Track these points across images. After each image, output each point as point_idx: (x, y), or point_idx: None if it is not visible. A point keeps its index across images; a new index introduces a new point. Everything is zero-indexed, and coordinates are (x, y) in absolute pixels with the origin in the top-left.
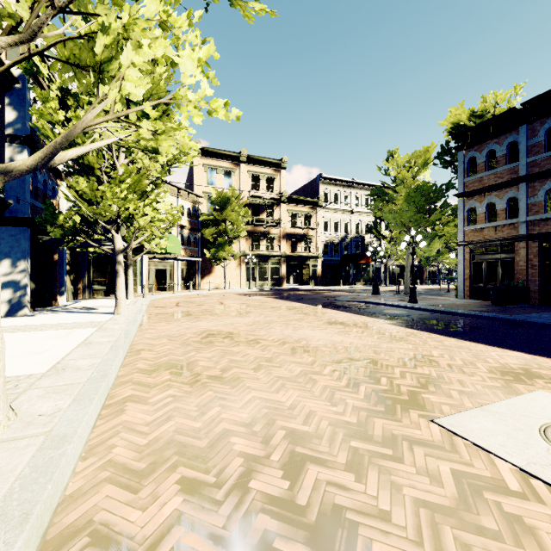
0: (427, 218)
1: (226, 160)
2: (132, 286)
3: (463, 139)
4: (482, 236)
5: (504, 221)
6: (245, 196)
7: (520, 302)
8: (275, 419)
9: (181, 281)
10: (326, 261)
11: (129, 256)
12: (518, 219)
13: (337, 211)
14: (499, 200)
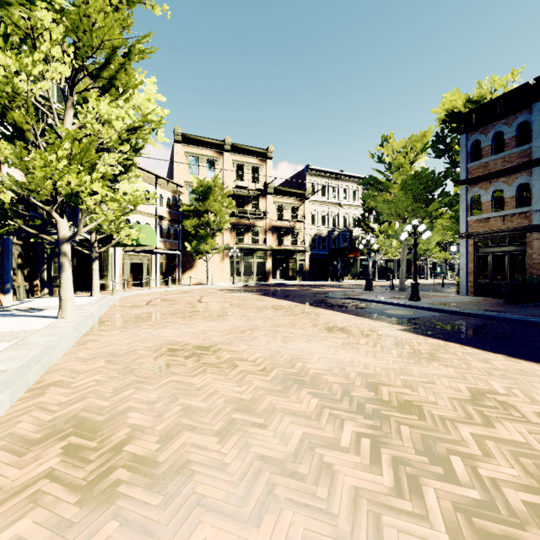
0: (425, 207)
1: (209, 148)
2: (97, 282)
3: (466, 121)
4: (488, 226)
5: (514, 210)
6: (229, 187)
7: (535, 300)
8: None
9: (160, 275)
10: (314, 255)
11: (94, 247)
12: (531, 208)
13: (324, 203)
14: (508, 186)
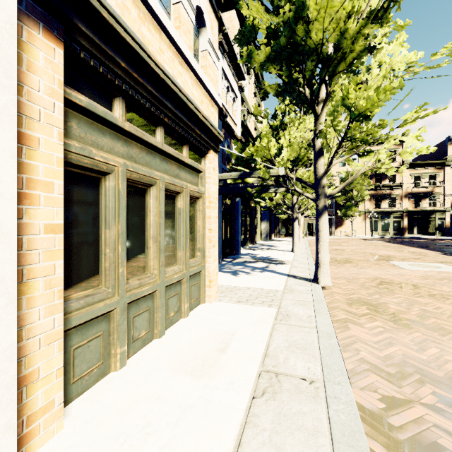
0: None
1: None
2: None
3: None
4: None
5: None
6: None
7: None
8: (348, 258)
9: None
10: None
11: None
12: None
13: None
14: None
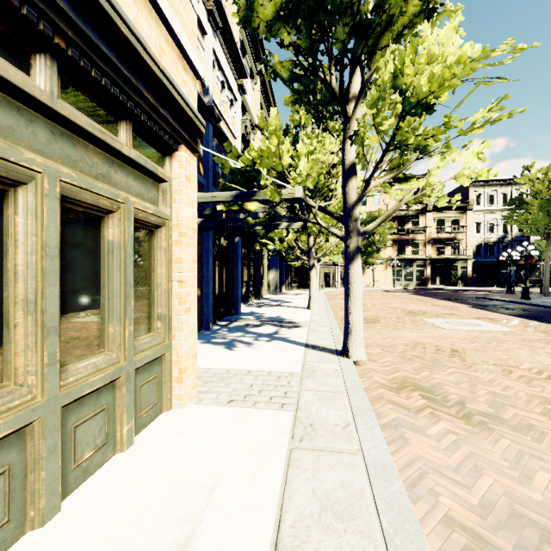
0: None
1: None
2: None
3: None
4: None
5: None
6: None
7: None
8: (376, 315)
9: (340, 280)
10: (478, 262)
11: None
12: None
13: (492, 211)
14: None
